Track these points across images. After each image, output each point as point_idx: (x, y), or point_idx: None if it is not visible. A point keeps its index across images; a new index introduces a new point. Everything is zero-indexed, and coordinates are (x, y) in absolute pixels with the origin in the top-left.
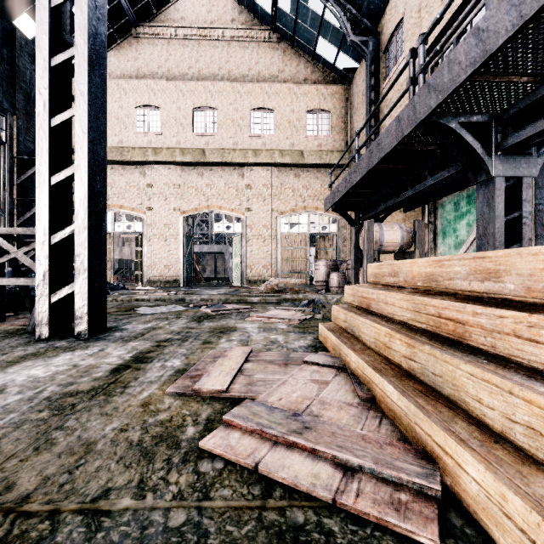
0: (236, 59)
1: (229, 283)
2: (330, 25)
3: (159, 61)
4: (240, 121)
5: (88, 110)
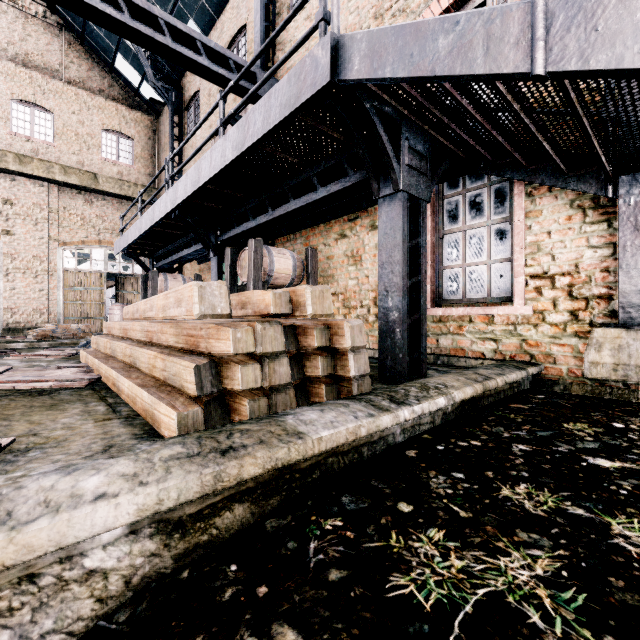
0: None
1: None
2: (131, 50)
3: None
4: None
5: None
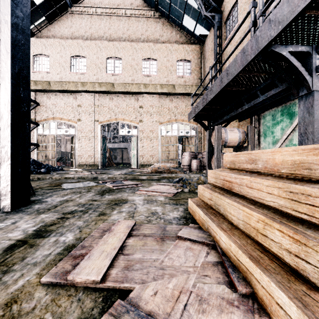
0: (133, 28)
1: (129, 166)
2: (191, 7)
3: (85, 28)
4: (136, 66)
5: (11, 35)
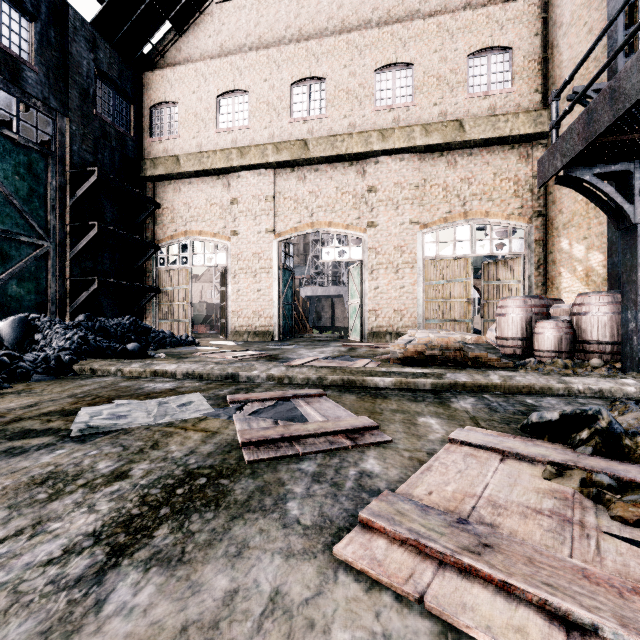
0: None
1: (343, 336)
2: None
3: (247, 28)
4: (360, 91)
5: None
